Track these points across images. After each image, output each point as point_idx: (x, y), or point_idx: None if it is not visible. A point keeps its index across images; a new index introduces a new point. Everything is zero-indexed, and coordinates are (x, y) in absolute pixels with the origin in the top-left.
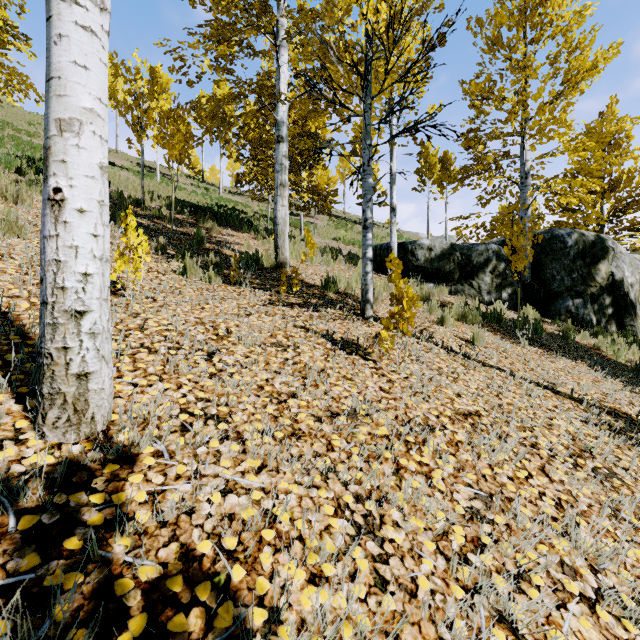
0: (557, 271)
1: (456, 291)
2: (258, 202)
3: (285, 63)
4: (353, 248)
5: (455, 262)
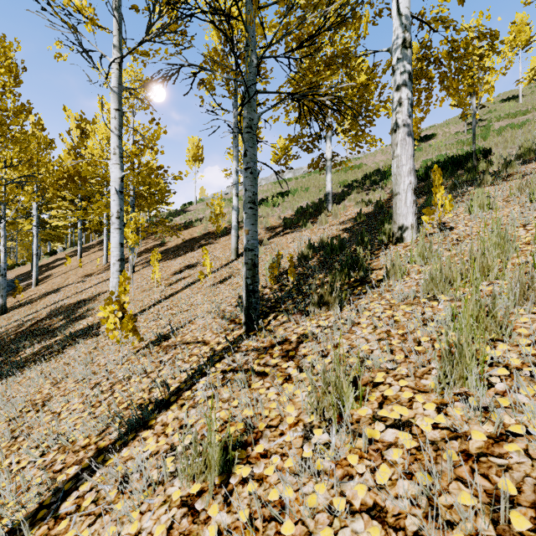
0: None
1: None
2: None
3: None
4: None
5: None
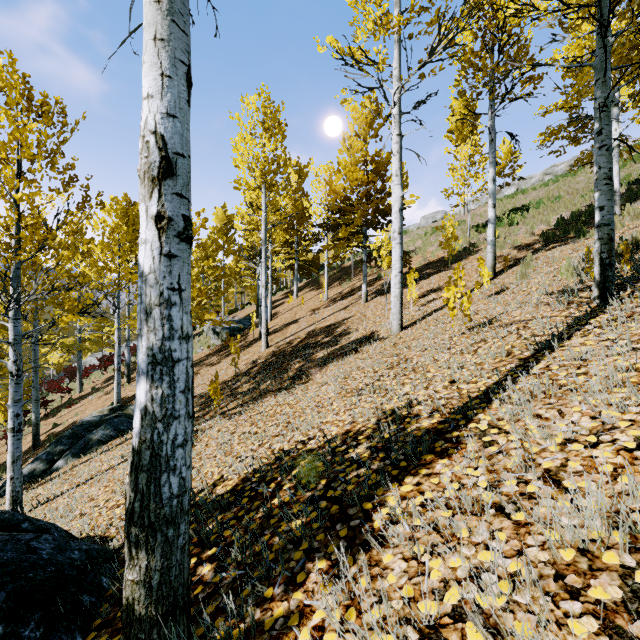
0: None
1: None
2: None
3: None
4: None
5: None
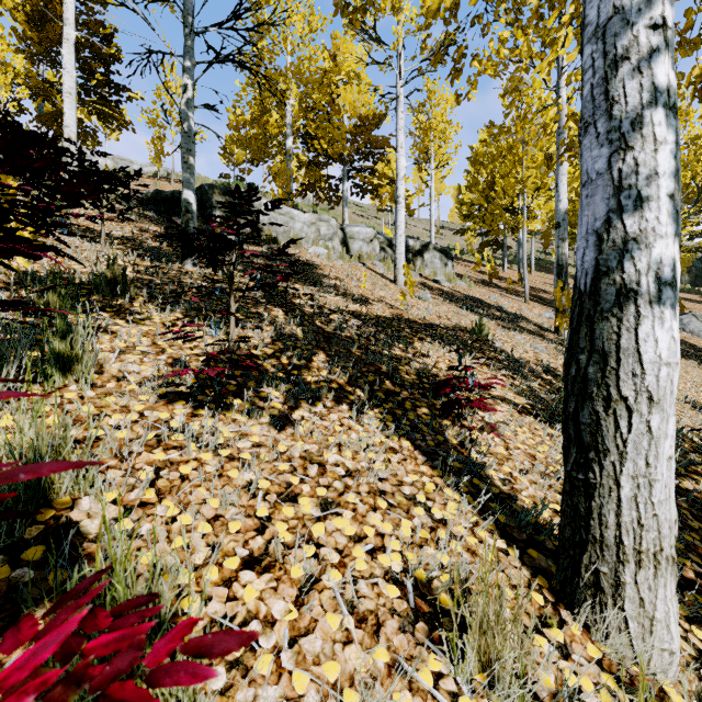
0: None
1: None
2: None
3: None
4: None
5: None
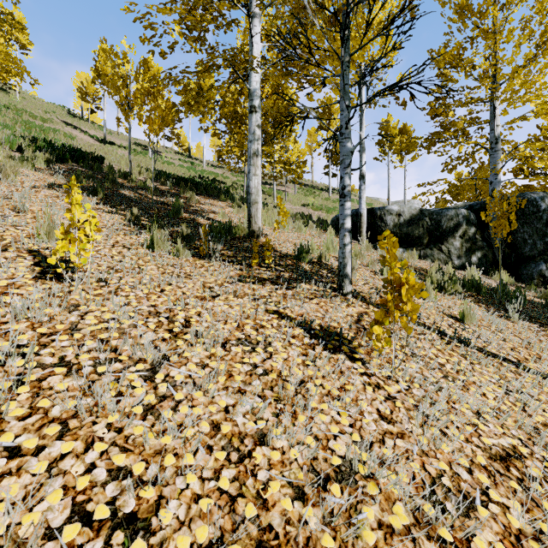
0: (529, 235)
1: (425, 255)
2: (236, 173)
3: (258, 32)
4: (321, 213)
5: (424, 227)
